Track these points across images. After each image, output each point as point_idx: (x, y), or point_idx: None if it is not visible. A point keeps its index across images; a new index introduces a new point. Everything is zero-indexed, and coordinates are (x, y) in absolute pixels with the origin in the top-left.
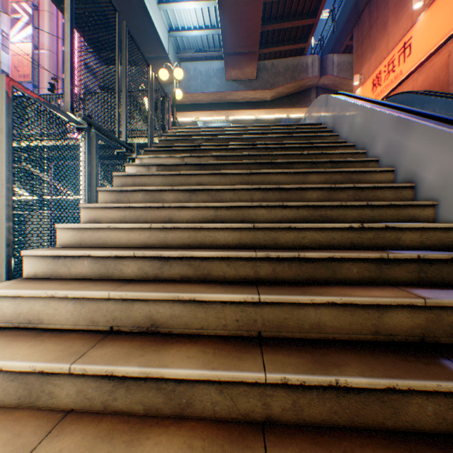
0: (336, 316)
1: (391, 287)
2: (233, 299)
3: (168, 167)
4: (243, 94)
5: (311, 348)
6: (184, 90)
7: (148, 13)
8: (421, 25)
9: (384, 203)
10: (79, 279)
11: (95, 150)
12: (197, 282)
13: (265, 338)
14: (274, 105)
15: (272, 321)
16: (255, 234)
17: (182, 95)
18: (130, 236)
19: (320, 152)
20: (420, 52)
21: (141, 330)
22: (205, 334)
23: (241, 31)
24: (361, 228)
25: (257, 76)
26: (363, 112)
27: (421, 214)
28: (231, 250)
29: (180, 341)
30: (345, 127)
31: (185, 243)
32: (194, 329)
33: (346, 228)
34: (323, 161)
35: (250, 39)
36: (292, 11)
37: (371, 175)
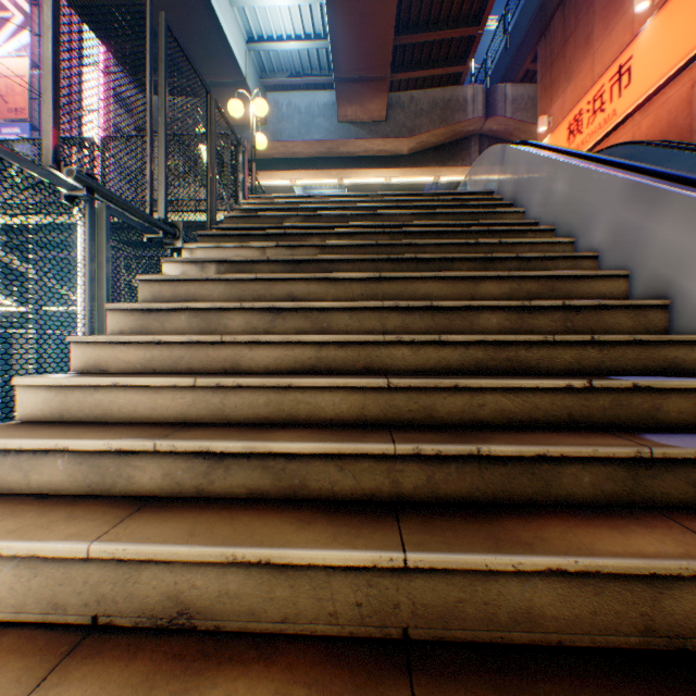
0: (565, 595)
1: (661, 517)
2: (351, 560)
3: (238, 265)
4: (365, 144)
5: (519, 679)
6: (272, 137)
7: (213, 10)
8: (647, 37)
9: (623, 338)
10: (44, 498)
11: (106, 235)
12: (278, 503)
13: (418, 644)
14: (414, 162)
15: (431, 606)
16: (390, 399)
17: (270, 144)
18: (156, 400)
19: (497, 241)
20: (645, 81)
21: (156, 623)
22: (292, 632)
23: (362, 44)
24: (588, 389)
25: (387, 116)
26: (569, 173)
27: (687, 357)
28: (345, 434)
29: (237, 658)
30: (535, 199)
31: (259, 415)
32: (268, 622)
33: (560, 388)
34: (504, 256)
35: (377, 56)
36: (443, 14)
37: (589, 282)
